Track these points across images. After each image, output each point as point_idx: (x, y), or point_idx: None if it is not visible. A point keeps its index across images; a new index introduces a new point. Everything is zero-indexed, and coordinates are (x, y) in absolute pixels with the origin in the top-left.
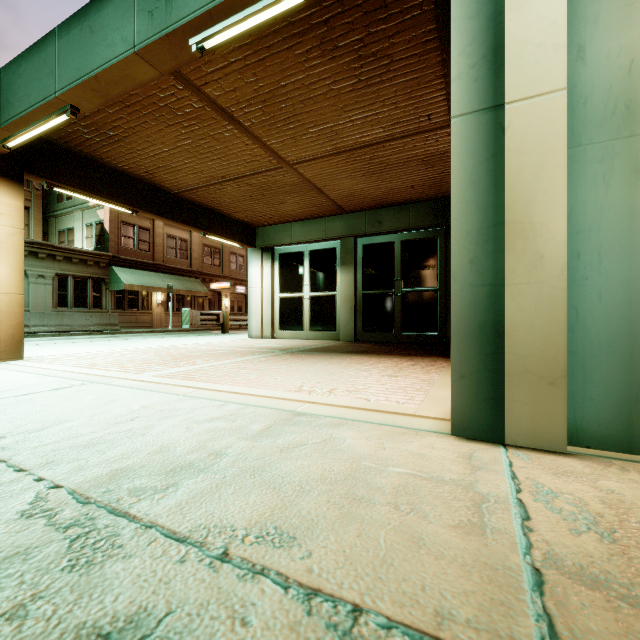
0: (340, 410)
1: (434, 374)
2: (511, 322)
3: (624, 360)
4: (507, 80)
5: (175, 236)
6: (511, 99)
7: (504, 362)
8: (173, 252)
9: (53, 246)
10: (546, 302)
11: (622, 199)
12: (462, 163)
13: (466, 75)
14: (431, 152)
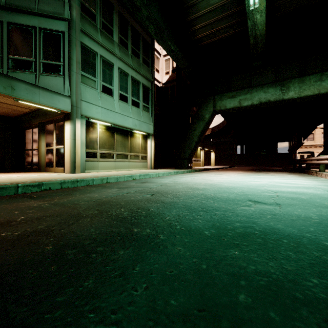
0: (53, 174)
1: (44, 173)
2: (76, 161)
3: (83, 165)
4: (76, 137)
5: None
6: (76, 139)
7: (76, 165)
8: None
9: None
10: (79, 159)
11: (83, 151)
12: (72, 144)
13: (72, 135)
14: (19, 110)
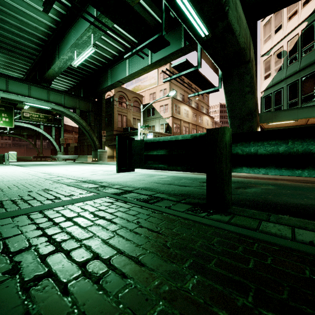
0: None
1: None
2: None
3: None
4: None
5: (185, 126)
6: None
7: None
8: (184, 132)
9: (162, 133)
10: None
11: None
12: None
13: None
14: None
